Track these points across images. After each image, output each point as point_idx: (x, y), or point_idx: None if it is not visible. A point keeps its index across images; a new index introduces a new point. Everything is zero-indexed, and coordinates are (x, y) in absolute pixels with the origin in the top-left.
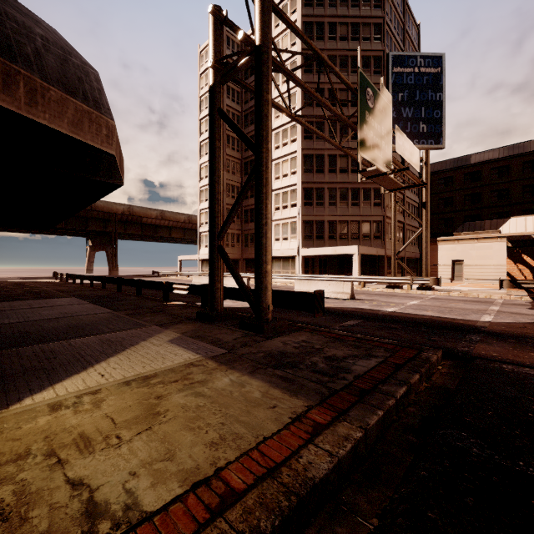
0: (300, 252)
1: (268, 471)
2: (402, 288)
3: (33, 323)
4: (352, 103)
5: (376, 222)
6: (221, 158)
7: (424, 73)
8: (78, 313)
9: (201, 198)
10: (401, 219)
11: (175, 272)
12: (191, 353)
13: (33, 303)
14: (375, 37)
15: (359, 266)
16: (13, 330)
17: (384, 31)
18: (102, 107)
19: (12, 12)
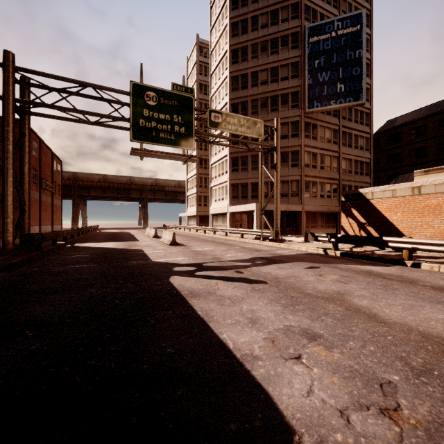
0: (228, 209)
1: None
2: (268, 239)
3: None
4: (272, 79)
5: (294, 181)
6: (25, 160)
7: (341, 35)
8: None
9: (188, 170)
10: (334, 175)
11: (171, 225)
12: None
13: None
14: (292, 16)
15: (257, 220)
16: None
17: (301, 8)
18: None
19: None
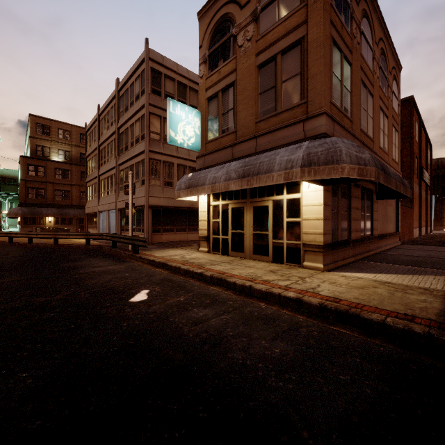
0: None
1: (354, 307)
2: None
3: (399, 256)
4: None
5: None
6: None
7: None
8: (438, 256)
9: None
10: None
11: None
12: (444, 287)
13: (425, 247)
14: None
15: None
16: (383, 256)
17: None
18: (339, 161)
19: (313, 151)
